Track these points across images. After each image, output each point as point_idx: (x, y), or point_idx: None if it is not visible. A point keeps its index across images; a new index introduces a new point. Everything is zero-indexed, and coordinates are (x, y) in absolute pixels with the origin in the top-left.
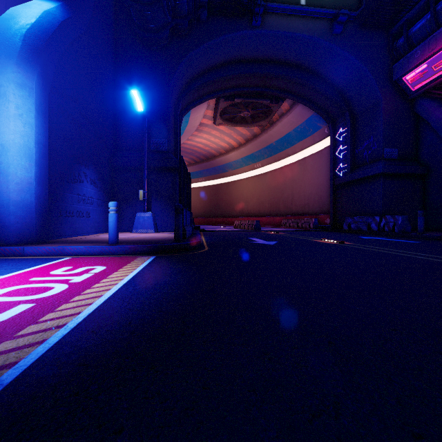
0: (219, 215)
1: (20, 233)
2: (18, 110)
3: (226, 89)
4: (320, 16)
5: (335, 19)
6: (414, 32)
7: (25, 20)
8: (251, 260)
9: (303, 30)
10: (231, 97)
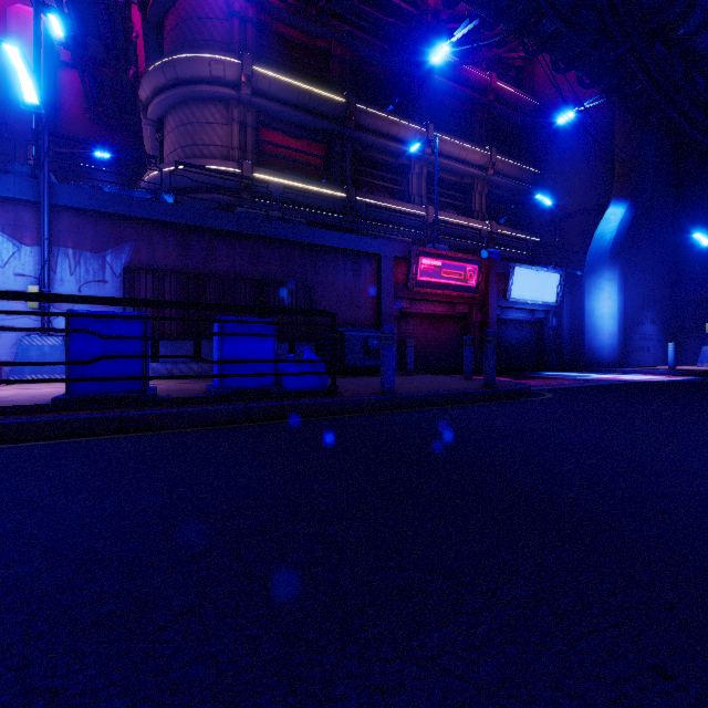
0: None
1: (609, 362)
2: (609, 294)
3: None
4: None
5: None
6: None
7: (609, 236)
8: None
9: None
10: None
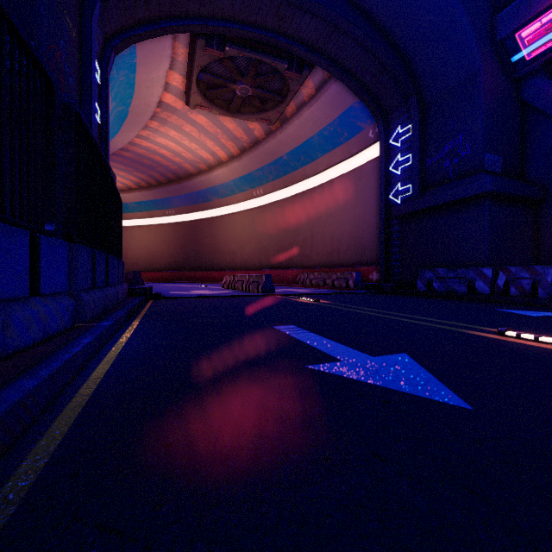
0: (199, 268)
1: None
2: None
3: (209, 18)
4: None
5: None
6: None
7: None
8: None
9: None
10: (219, 43)
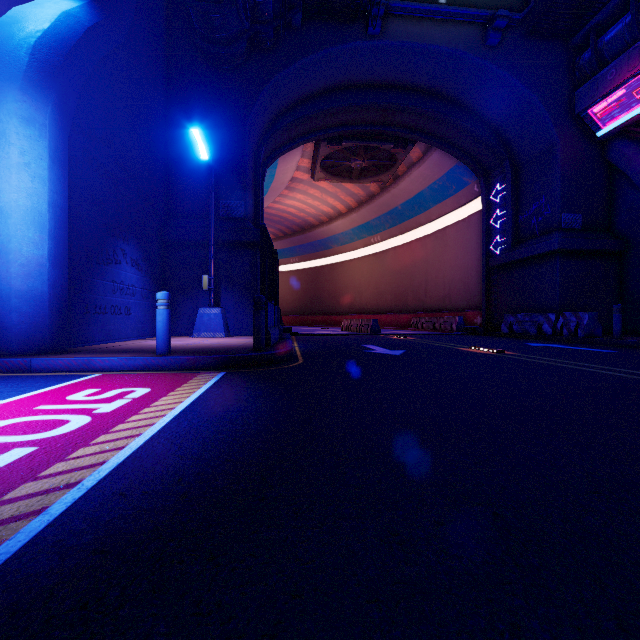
0: (320, 312)
1: (26, 338)
2: (24, 156)
3: (330, 128)
4: (467, 19)
5: (489, 24)
6: (607, 42)
7: (34, 25)
8: (367, 378)
9: (443, 41)
10: (337, 140)
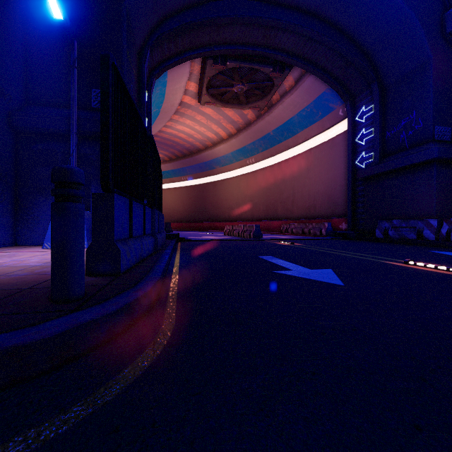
0: (205, 220)
1: None
2: None
3: (216, 45)
4: None
5: None
6: None
7: None
8: None
9: None
10: (222, 60)
